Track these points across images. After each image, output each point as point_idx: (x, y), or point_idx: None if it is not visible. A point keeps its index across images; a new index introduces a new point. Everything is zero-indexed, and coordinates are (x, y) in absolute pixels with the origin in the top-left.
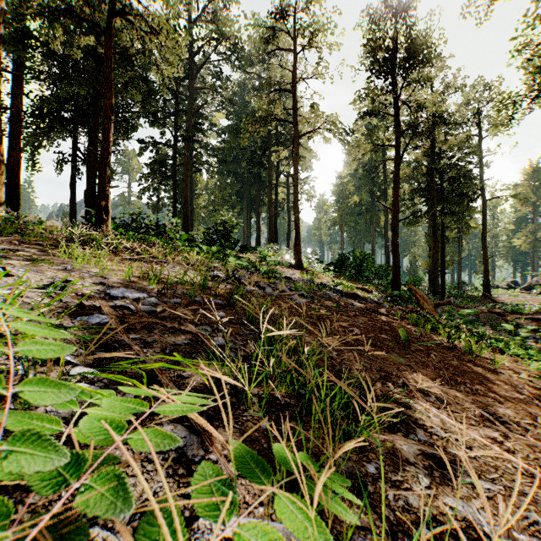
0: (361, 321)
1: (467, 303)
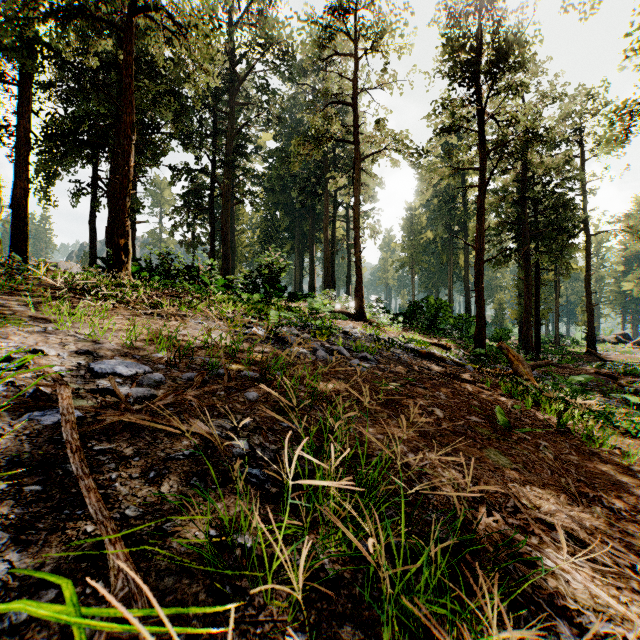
0: (442, 395)
1: (567, 361)
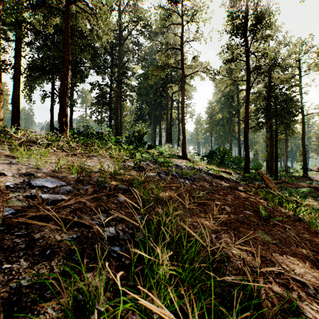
0: (229, 199)
1: (292, 180)
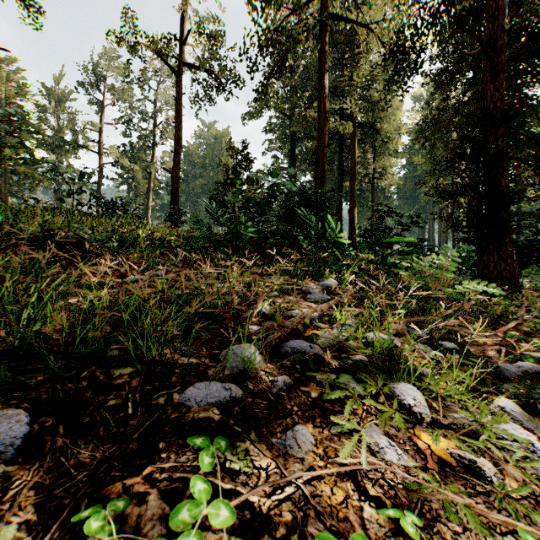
0: None
1: None
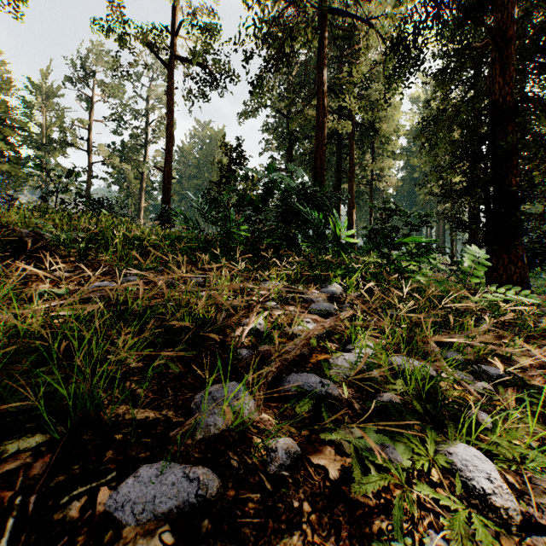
0: None
1: None
